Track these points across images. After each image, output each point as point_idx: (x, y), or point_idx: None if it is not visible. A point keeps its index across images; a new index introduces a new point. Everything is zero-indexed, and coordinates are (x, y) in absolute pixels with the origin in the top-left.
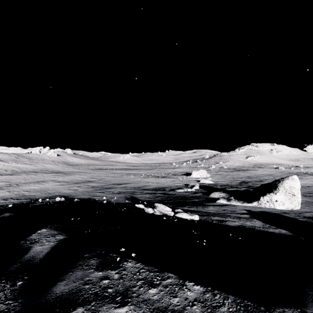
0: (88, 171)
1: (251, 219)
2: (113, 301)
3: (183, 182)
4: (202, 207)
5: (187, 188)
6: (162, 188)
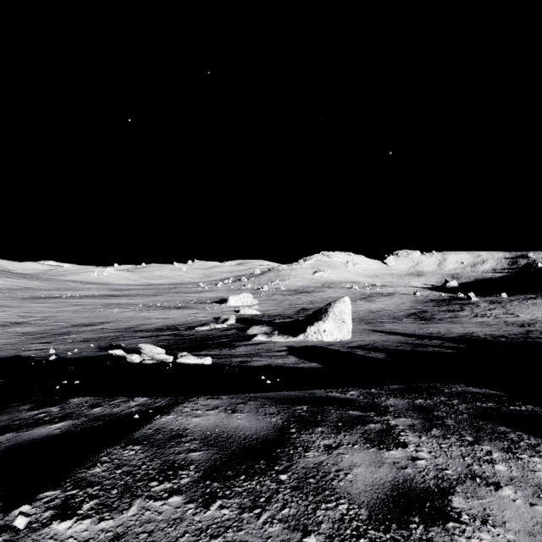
0: (12, 304)
1: (286, 356)
2: (49, 423)
3: (212, 315)
4: (228, 349)
5: (215, 324)
6: (173, 326)
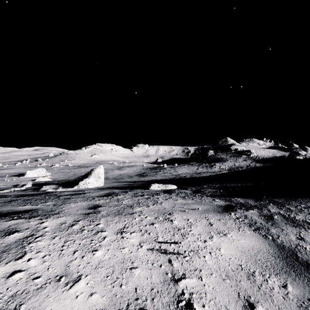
0: None
1: None
2: None
3: (11, 184)
4: None
5: (14, 188)
6: None
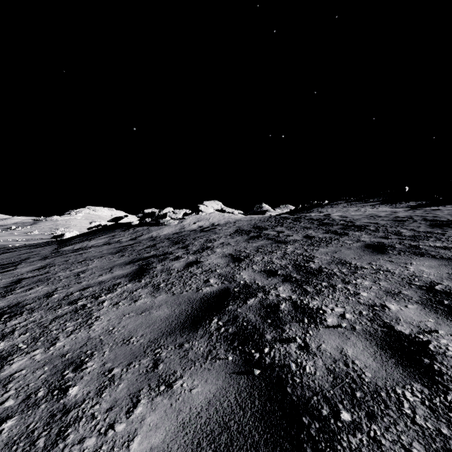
0: None
1: None
2: None
3: None
4: None
5: None
6: None
